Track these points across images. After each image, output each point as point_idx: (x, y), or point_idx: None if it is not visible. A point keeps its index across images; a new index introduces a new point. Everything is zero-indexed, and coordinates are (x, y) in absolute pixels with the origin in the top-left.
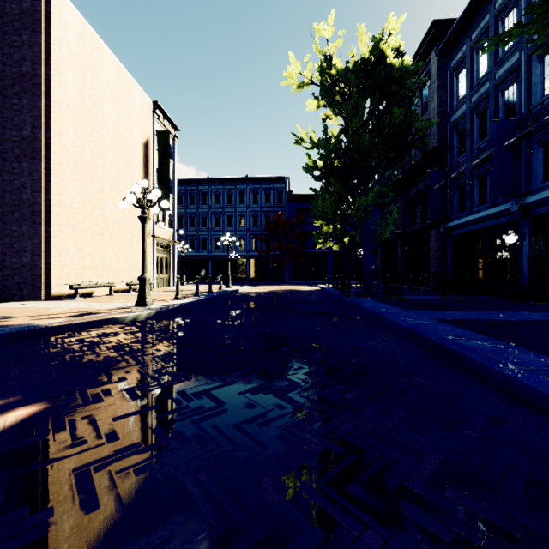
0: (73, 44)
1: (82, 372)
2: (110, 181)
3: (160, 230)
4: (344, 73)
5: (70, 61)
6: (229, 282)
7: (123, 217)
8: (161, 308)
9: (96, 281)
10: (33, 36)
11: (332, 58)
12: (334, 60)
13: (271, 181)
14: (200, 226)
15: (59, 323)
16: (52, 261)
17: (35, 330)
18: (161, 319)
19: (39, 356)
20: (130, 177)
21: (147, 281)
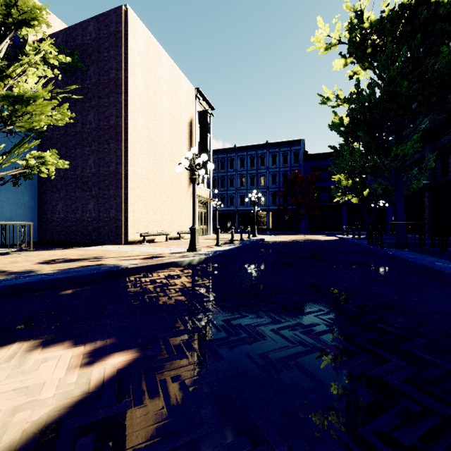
0: (141, 51)
1: (160, 316)
2: (166, 153)
3: (200, 190)
4: (378, 24)
5: (140, 64)
6: (255, 232)
7: (175, 181)
8: (208, 254)
9: (157, 231)
10: (117, 50)
11: (363, 13)
12: (365, 14)
13: (288, 144)
14: (228, 186)
15: (136, 265)
16: (128, 215)
17: (120, 270)
18: (210, 264)
19: (125, 294)
20: (180, 149)
21: (197, 231)
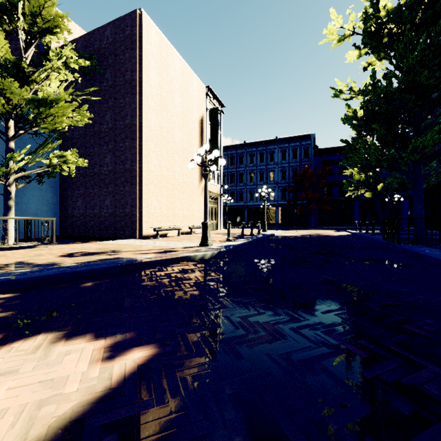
0: (155, 52)
1: (177, 310)
2: (178, 150)
3: (211, 186)
4: (395, 11)
5: (153, 65)
6: (265, 227)
7: (186, 177)
8: (220, 248)
9: (169, 225)
10: (132, 53)
11: (379, 1)
12: (381, 3)
13: (298, 139)
14: (238, 182)
15: (151, 259)
16: (143, 211)
17: (136, 264)
18: (222, 258)
19: (142, 288)
20: (191, 146)
21: (208, 226)
